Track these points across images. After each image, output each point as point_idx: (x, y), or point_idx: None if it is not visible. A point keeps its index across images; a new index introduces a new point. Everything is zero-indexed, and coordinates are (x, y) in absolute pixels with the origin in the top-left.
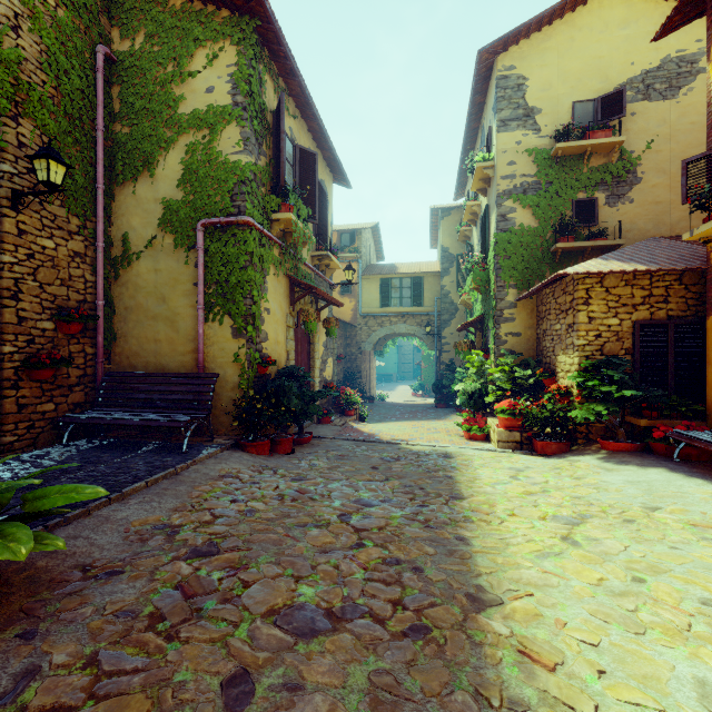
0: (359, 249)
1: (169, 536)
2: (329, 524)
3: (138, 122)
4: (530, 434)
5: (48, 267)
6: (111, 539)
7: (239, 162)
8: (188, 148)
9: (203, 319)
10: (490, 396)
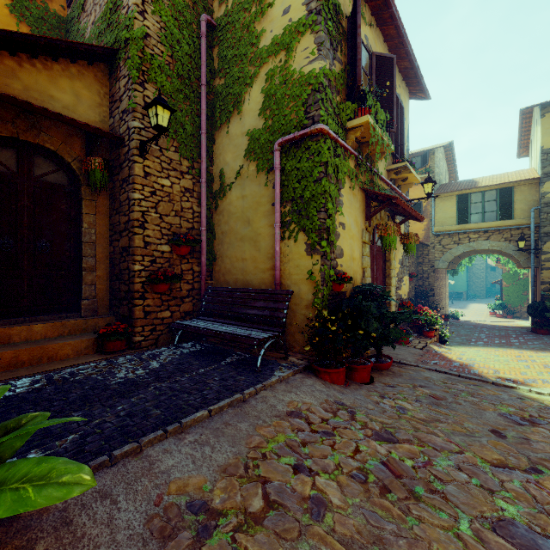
0: (432, 169)
1: (196, 541)
2: None
3: (230, 70)
4: None
5: (166, 201)
6: (134, 515)
7: (313, 70)
8: (267, 76)
9: (279, 237)
10: None
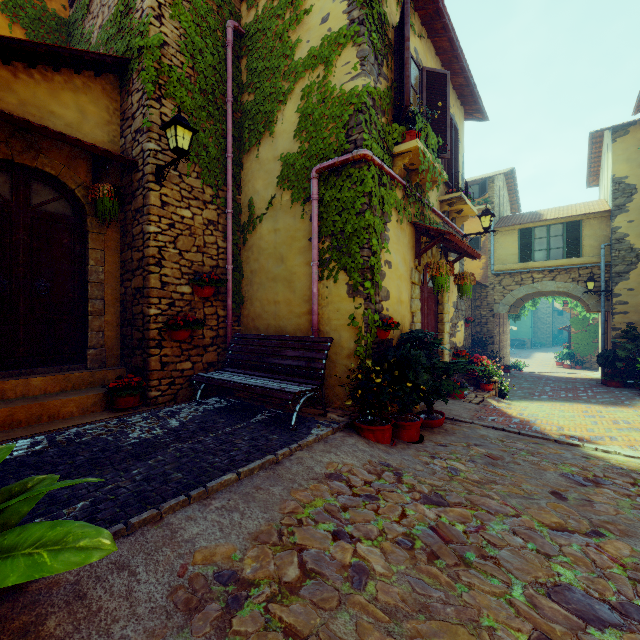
0: (491, 200)
1: (225, 612)
2: None
3: (260, 85)
4: None
5: (186, 235)
6: (156, 587)
7: (355, 88)
8: (303, 93)
9: (317, 277)
10: None
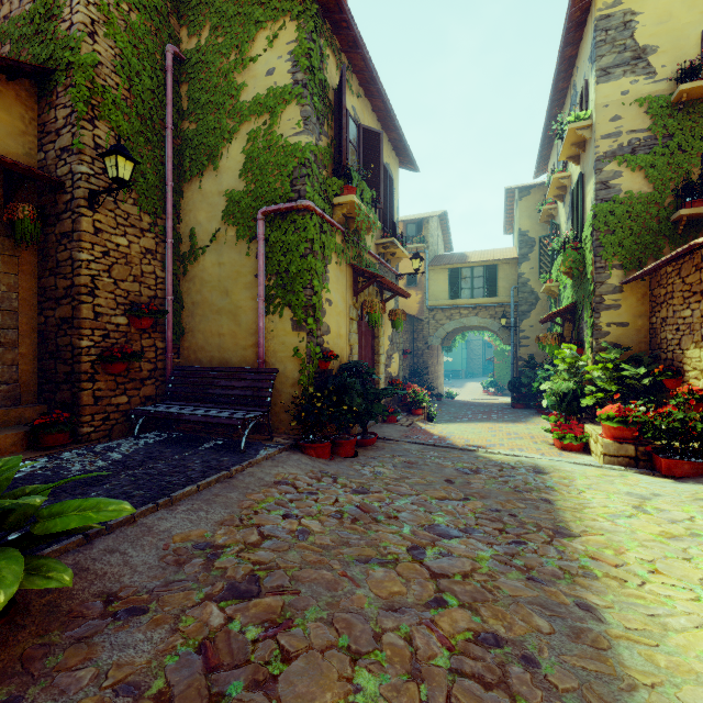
0: (426, 239)
1: (208, 561)
2: (397, 561)
3: (203, 117)
4: (649, 448)
5: (122, 264)
6: (147, 557)
7: (299, 144)
8: (249, 136)
9: (263, 312)
10: (587, 398)
